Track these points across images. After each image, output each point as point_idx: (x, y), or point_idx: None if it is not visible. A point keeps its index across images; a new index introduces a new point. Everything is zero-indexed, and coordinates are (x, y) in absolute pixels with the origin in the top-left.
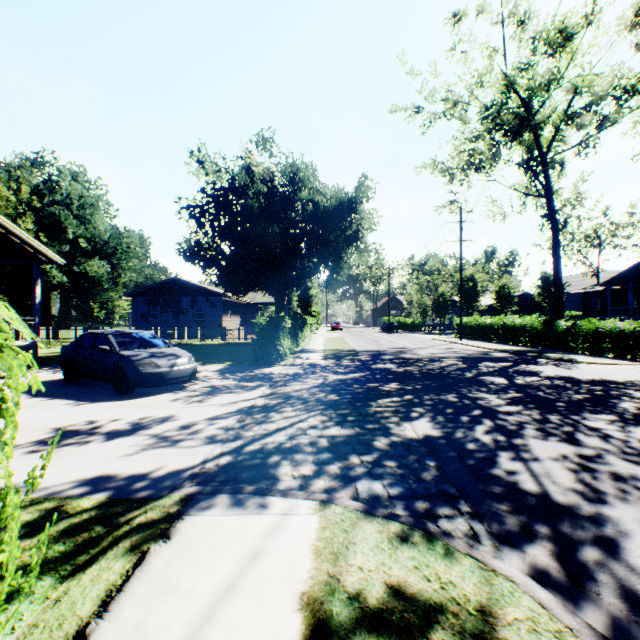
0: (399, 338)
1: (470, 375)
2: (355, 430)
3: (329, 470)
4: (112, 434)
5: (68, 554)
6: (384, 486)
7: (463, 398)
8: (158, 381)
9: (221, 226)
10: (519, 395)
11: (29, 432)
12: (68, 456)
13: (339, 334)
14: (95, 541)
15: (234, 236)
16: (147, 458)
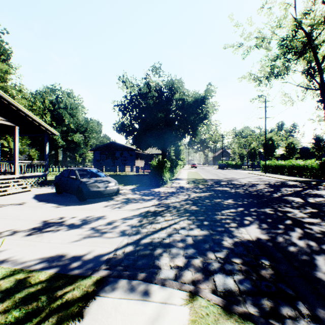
0: (228, 172)
1: (277, 195)
2: (209, 232)
3: (194, 263)
4: (70, 226)
5: (19, 320)
6: (235, 281)
7: (276, 211)
8: (98, 195)
9: (134, 114)
10: (315, 210)
11: (30, 222)
12: (43, 240)
13: (195, 170)
14: (38, 310)
15: (141, 119)
16: (84, 244)
